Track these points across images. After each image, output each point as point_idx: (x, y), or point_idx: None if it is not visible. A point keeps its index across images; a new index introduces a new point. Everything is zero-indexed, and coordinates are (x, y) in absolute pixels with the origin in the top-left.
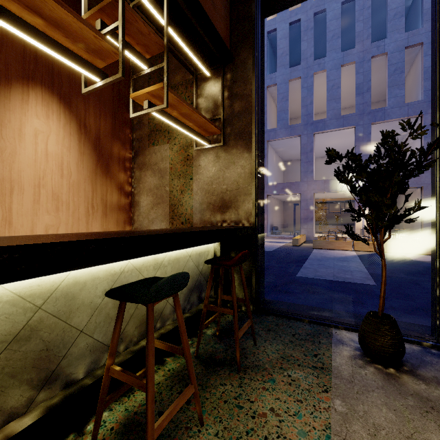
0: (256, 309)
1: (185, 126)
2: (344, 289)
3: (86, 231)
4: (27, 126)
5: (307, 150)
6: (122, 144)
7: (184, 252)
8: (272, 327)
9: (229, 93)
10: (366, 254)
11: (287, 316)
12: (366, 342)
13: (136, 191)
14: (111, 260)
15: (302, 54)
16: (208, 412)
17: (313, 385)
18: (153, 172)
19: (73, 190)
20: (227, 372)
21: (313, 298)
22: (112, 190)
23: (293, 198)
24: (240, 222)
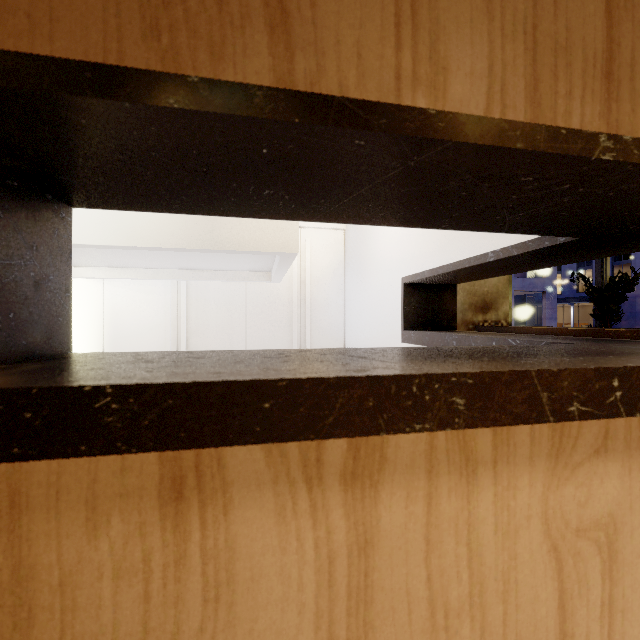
0: None
1: None
2: None
3: None
4: None
5: None
6: None
7: None
8: None
9: None
10: None
11: None
12: None
13: None
14: None
15: None
16: None
17: None
18: None
19: None
20: None
21: None
22: None
23: None
24: (500, 322)
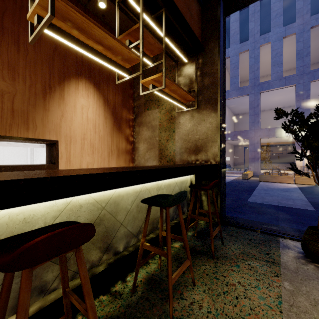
0: (220, 221)
1: (173, 97)
2: (287, 212)
3: (108, 166)
4: (78, 103)
5: (254, 105)
6: (127, 110)
7: (173, 180)
8: (233, 234)
9: (201, 72)
10: (306, 186)
11: (244, 227)
12: (308, 247)
13: (136, 140)
14: (137, 183)
15: (250, 32)
16: (197, 279)
17: (267, 271)
18: (148, 128)
19: (101, 140)
20: (206, 258)
21: (262, 217)
22: (122, 140)
23: (242, 142)
24: (209, 161)
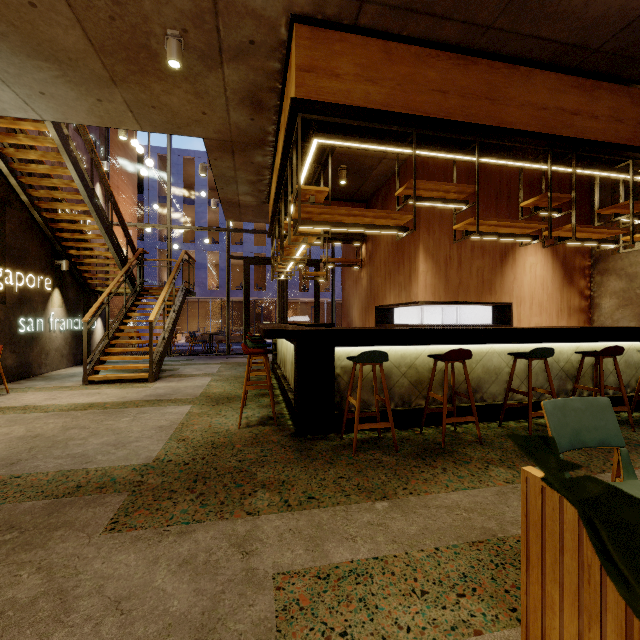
0: None
1: None
2: None
3: None
4: (526, 263)
5: None
6: (581, 255)
7: None
8: None
9: None
10: None
11: None
12: None
13: (596, 294)
14: (627, 341)
15: None
16: None
17: None
18: (618, 277)
19: (549, 299)
20: None
21: None
22: (574, 296)
23: None
24: None
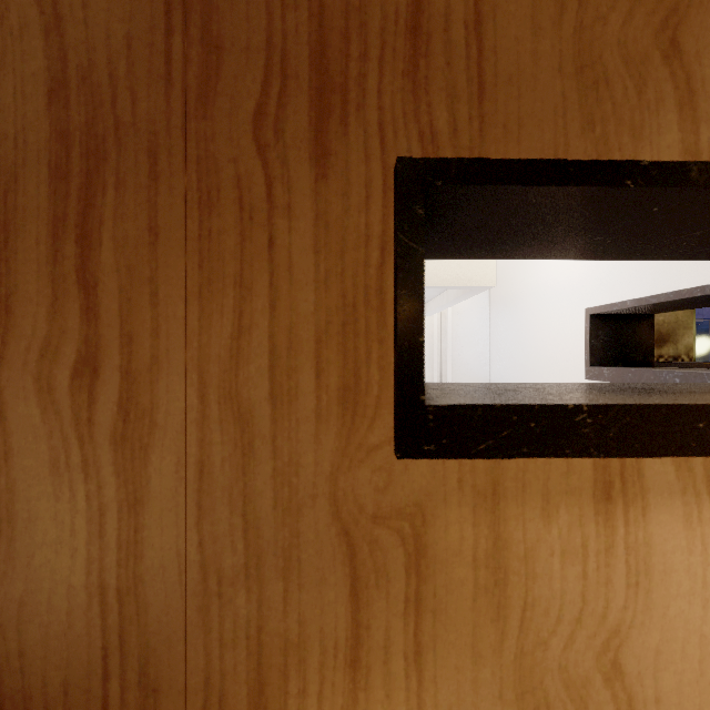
0: None
1: None
2: None
3: None
4: None
5: None
6: None
7: None
8: None
9: None
10: None
11: None
12: None
13: None
14: None
15: None
16: None
17: None
18: None
19: None
20: None
21: None
22: None
23: None
24: (680, 357)
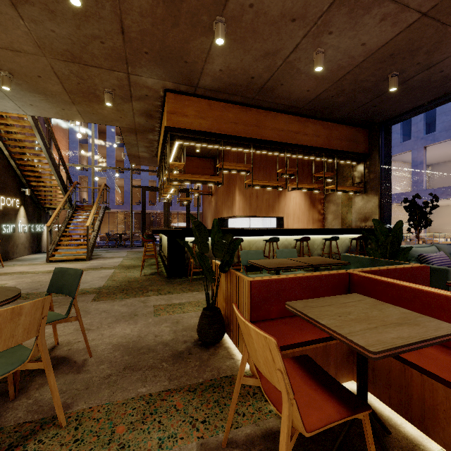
0: None
1: (345, 191)
2: None
3: None
4: (291, 196)
5: None
6: (319, 193)
7: (344, 236)
8: None
9: (368, 170)
10: None
11: None
12: None
13: (326, 212)
14: (321, 235)
15: None
16: None
17: None
18: (333, 204)
19: (303, 214)
20: None
21: None
22: (315, 213)
23: None
24: (373, 226)
